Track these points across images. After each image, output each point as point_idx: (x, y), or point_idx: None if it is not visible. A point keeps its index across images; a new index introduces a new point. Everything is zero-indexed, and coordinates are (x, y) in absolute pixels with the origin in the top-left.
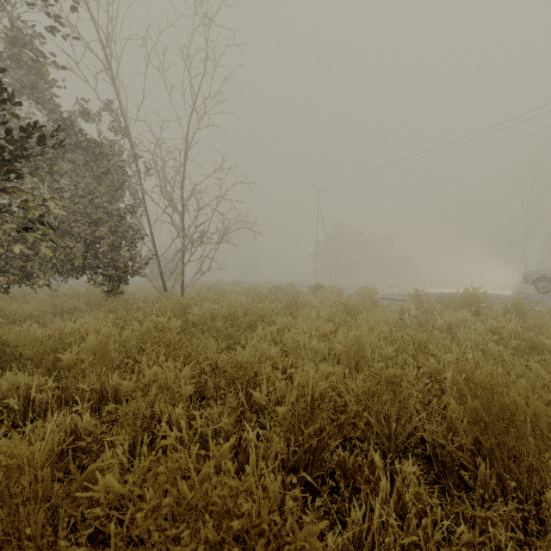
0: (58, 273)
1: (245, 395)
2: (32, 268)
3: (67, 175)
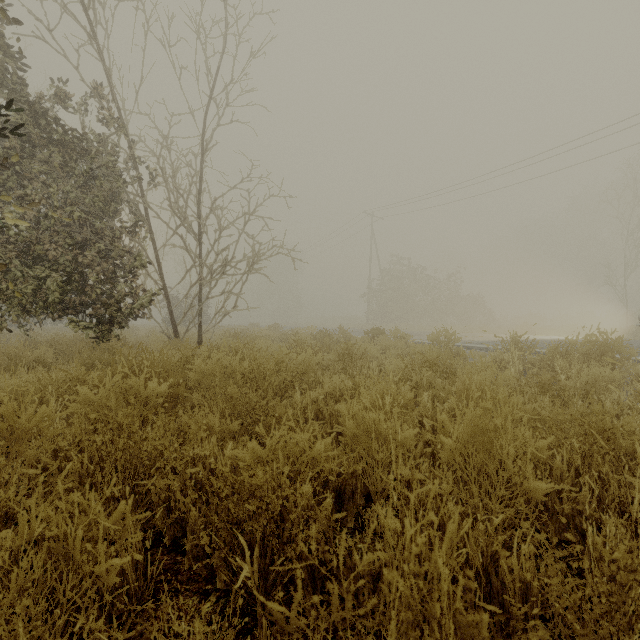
0: (28, 312)
1: (260, 557)
2: None
3: (39, 179)
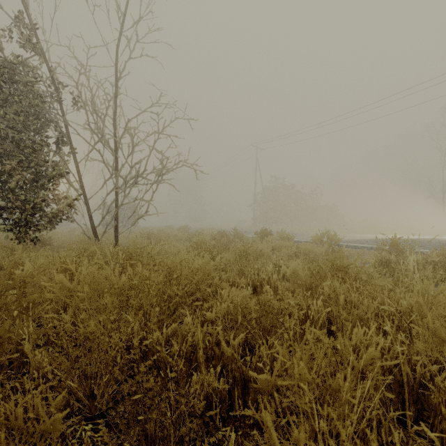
0: None
1: None
2: None
3: None
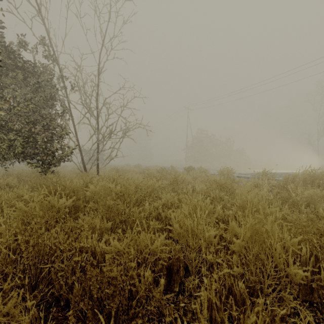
0: (5, 158)
1: None
2: None
3: (11, 87)
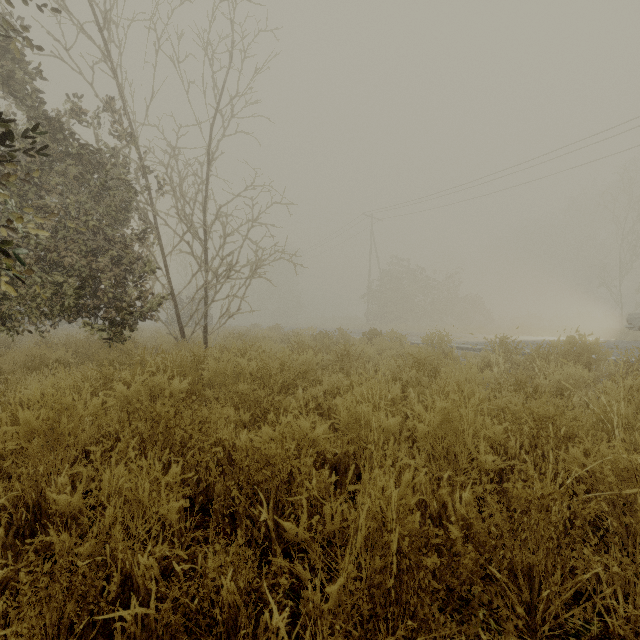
0: (45, 315)
1: (273, 510)
2: (12, 309)
3: (56, 190)
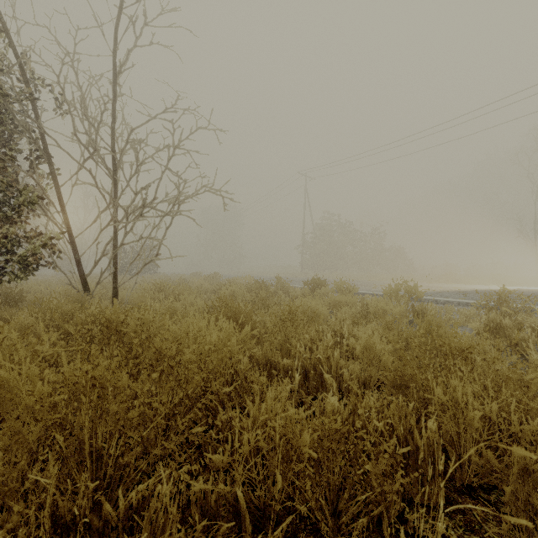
0: None
1: None
2: None
3: None
